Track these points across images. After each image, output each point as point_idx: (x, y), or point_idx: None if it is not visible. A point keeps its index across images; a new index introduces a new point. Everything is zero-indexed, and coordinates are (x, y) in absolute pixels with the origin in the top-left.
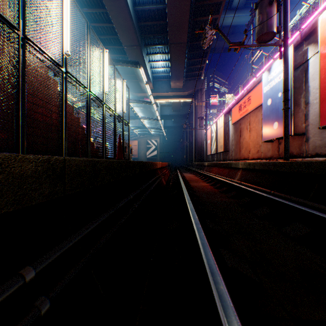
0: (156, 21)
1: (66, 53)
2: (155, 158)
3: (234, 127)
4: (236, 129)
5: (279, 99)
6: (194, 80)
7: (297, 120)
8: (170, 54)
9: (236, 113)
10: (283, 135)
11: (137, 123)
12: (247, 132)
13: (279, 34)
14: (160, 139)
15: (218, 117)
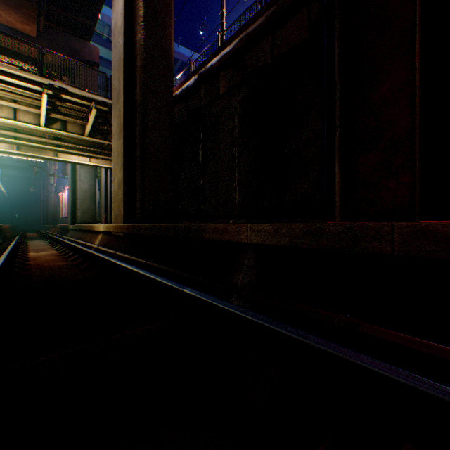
0: None
1: None
2: None
3: None
4: None
5: None
6: None
7: None
8: None
9: None
10: None
11: None
12: None
13: None
14: None
15: None
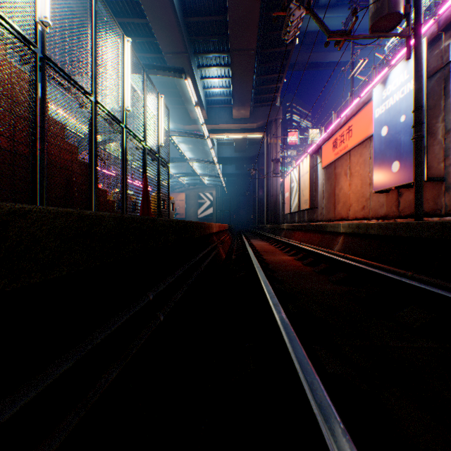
0: (211, 16)
1: (42, 21)
2: (210, 219)
3: (325, 173)
4: (329, 176)
5: (402, 125)
6: (266, 107)
7: (431, 158)
8: (232, 67)
9: (329, 152)
10: (414, 180)
11: (184, 169)
12: (346, 180)
13: (407, 18)
14: (218, 191)
15: (300, 160)
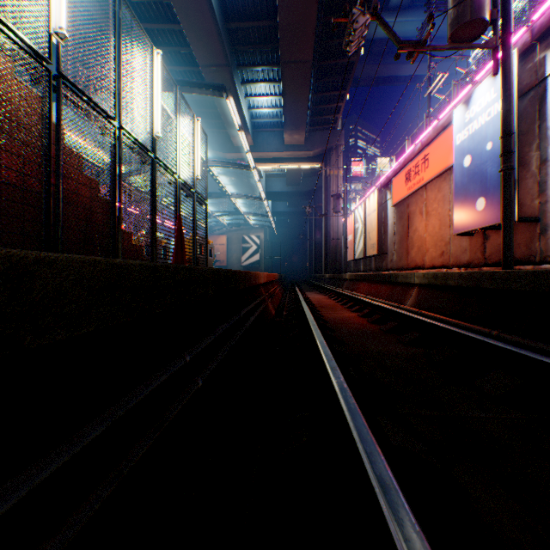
0: (257, 21)
1: (57, 32)
2: (256, 267)
3: (397, 211)
4: (401, 215)
5: (489, 154)
6: (324, 131)
7: (523, 193)
8: (284, 83)
9: (401, 186)
10: (502, 221)
11: (225, 206)
12: (422, 219)
13: (493, 26)
14: (266, 233)
15: (366, 195)
